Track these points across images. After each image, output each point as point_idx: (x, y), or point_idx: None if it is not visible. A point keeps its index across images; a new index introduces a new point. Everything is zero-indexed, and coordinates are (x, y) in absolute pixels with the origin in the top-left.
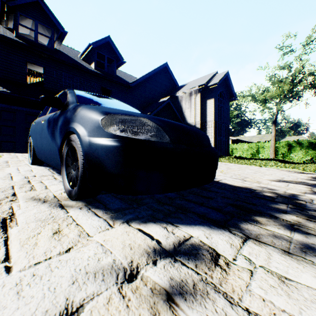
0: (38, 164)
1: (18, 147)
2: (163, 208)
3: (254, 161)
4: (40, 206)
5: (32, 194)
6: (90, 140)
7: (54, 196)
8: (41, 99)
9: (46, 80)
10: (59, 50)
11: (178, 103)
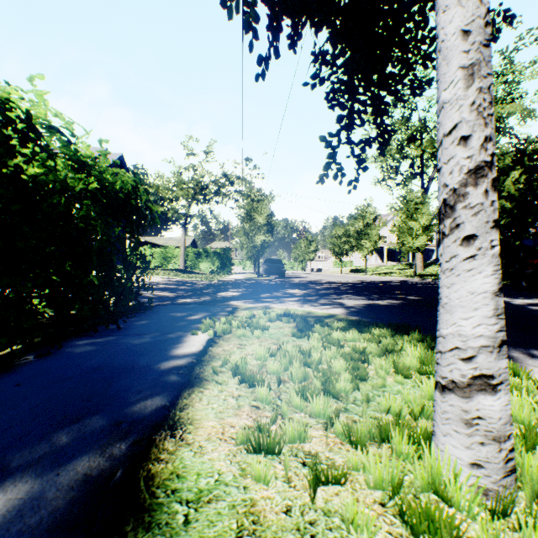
0: None
1: None
2: None
3: (149, 271)
4: None
5: None
6: None
7: None
8: None
9: None
10: None
11: None
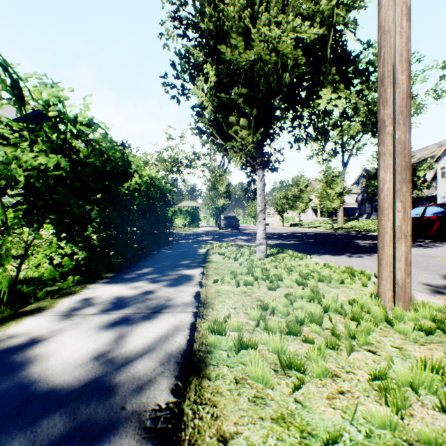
0: None
1: None
2: None
3: None
4: None
5: None
6: None
7: None
8: None
9: None
10: None
11: None
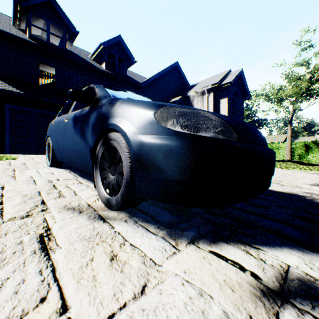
0: (57, 166)
1: (30, 148)
2: (221, 221)
3: None
4: (78, 218)
5: (63, 202)
6: (141, 138)
7: (88, 205)
8: (70, 93)
9: (58, 81)
10: (70, 51)
11: (189, 103)
